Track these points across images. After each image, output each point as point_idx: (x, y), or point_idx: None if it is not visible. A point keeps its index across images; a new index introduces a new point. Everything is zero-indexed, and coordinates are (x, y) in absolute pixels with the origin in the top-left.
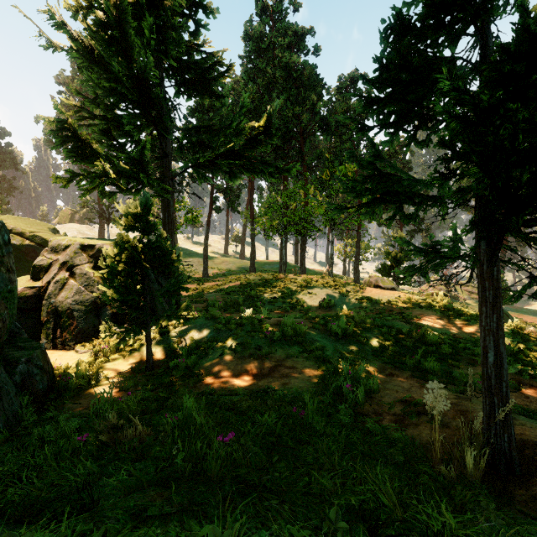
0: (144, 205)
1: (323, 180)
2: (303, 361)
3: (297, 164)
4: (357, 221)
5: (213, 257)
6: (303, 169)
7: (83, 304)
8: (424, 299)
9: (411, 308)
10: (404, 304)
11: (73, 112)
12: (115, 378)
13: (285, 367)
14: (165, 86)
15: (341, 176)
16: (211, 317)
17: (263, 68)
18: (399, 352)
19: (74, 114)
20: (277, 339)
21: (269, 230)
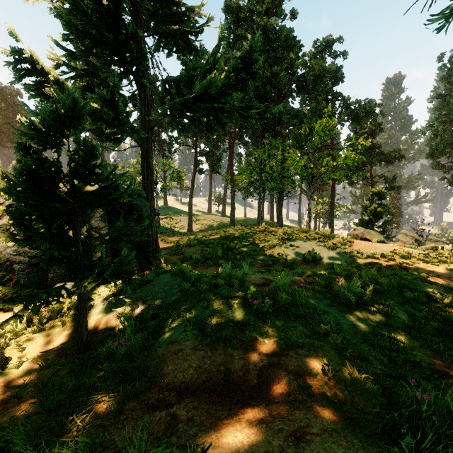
0: (70, 110)
1: (300, 137)
2: (316, 356)
3: (280, 107)
4: (337, 175)
5: (198, 214)
6: (280, 129)
7: (26, 255)
8: (426, 253)
9: (414, 263)
10: (402, 259)
11: (55, 65)
12: (31, 363)
13: (288, 370)
14: (144, 37)
15: (320, 131)
16: (179, 273)
17: (242, 33)
18: (444, 330)
19: (56, 67)
20: (267, 311)
21: (248, 186)
